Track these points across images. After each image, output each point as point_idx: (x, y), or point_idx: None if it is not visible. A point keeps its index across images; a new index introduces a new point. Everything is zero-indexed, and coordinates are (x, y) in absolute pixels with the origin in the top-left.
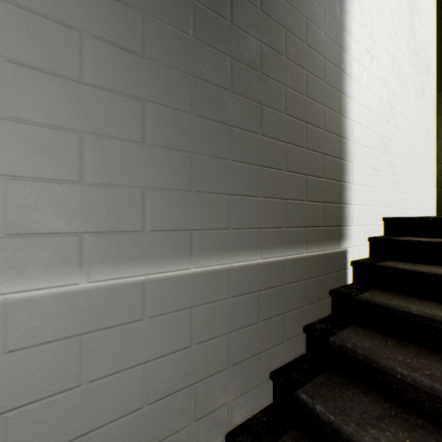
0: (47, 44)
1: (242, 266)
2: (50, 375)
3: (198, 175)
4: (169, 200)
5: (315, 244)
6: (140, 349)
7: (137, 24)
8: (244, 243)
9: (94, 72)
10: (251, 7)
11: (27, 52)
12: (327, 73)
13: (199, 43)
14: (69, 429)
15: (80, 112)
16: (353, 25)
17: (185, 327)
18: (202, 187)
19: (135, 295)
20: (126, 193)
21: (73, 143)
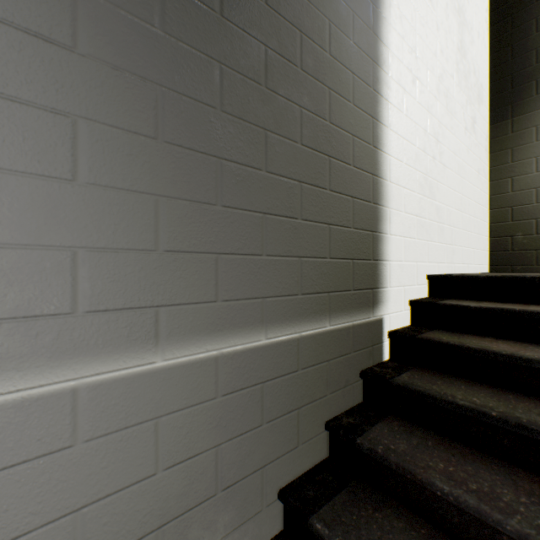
0: None
1: (237, 351)
2: None
3: (169, 227)
4: (120, 265)
5: (342, 313)
6: (69, 492)
7: (62, 1)
8: (240, 319)
9: None
10: None
11: None
12: (357, 94)
13: (171, 38)
14: None
15: None
16: (390, 36)
17: (147, 448)
18: (174, 244)
19: (58, 412)
20: (42, 256)
21: None
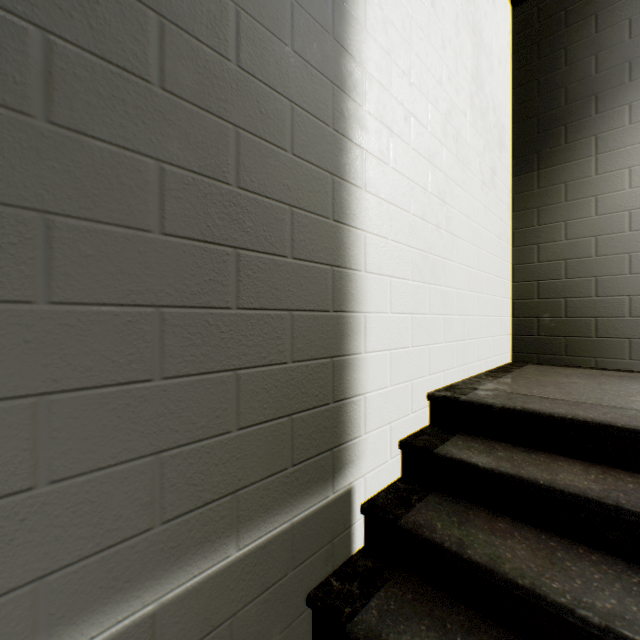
0: None
1: None
2: None
3: None
4: None
5: (268, 515)
6: None
7: None
8: None
9: None
10: None
11: None
12: (300, 136)
13: None
14: None
15: None
16: (367, 48)
17: None
18: None
19: None
20: None
21: None
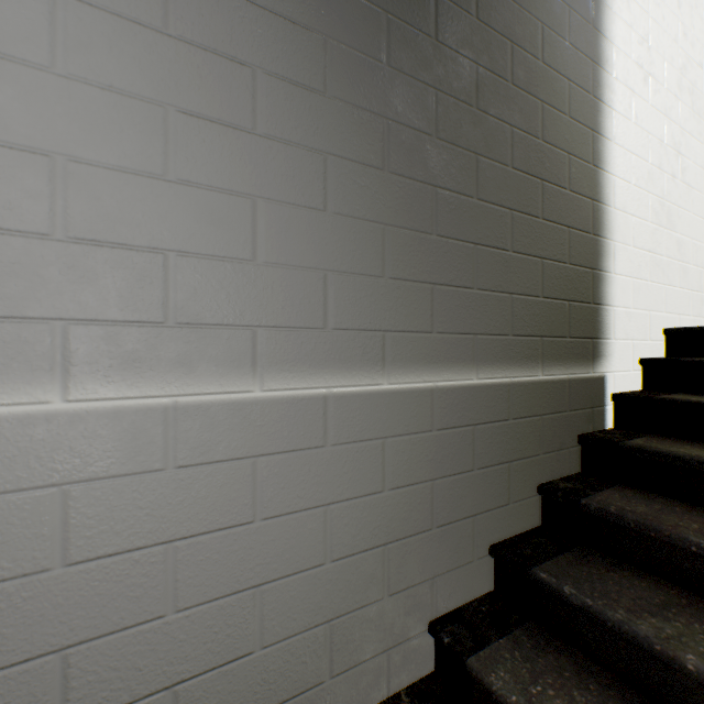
0: (218, 87)
1: (450, 387)
2: (221, 503)
3: (392, 255)
4: (356, 289)
5: (556, 363)
6: (321, 486)
7: (317, 53)
8: (453, 354)
9: (269, 119)
10: (463, 15)
11: (197, 98)
12: (573, 104)
13: (394, 72)
14: (241, 575)
15: (253, 172)
16: (615, 27)
17: (376, 464)
18: (397, 272)
19: (315, 414)
20: (304, 277)
21: (245, 211)
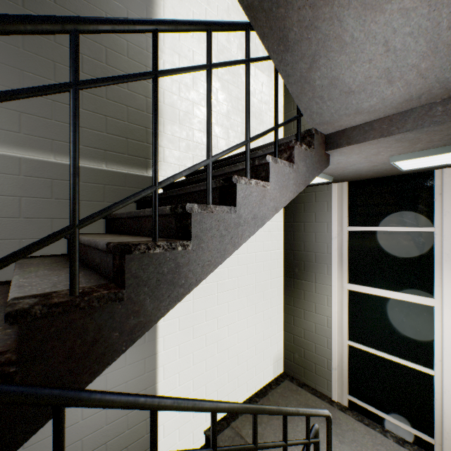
0: None
1: (34, 159)
2: None
3: None
4: None
5: (118, 164)
6: None
7: None
8: (36, 145)
9: None
10: (45, 0)
11: None
12: (131, 52)
13: None
14: None
15: None
16: None
17: None
18: None
19: None
20: None
21: None
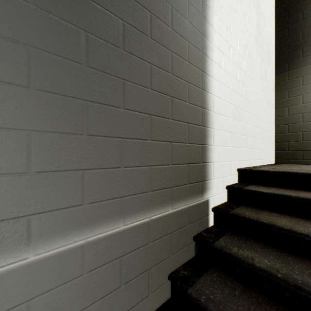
0: None
1: (100, 237)
2: None
3: (40, 153)
4: None
5: (181, 200)
6: None
7: None
8: (103, 215)
9: None
10: None
11: None
12: (191, 55)
13: (42, 11)
14: None
15: None
16: (214, 19)
17: None
18: (45, 166)
19: None
20: None
21: None
